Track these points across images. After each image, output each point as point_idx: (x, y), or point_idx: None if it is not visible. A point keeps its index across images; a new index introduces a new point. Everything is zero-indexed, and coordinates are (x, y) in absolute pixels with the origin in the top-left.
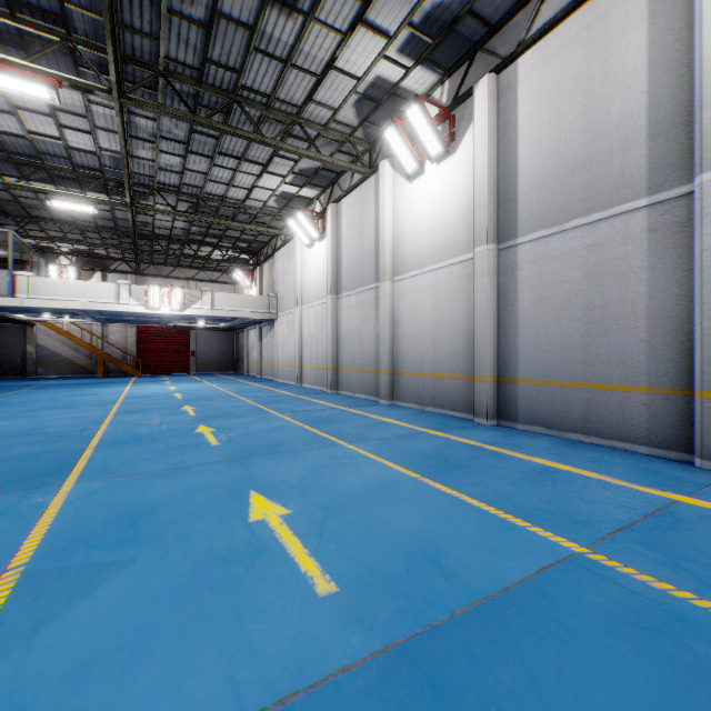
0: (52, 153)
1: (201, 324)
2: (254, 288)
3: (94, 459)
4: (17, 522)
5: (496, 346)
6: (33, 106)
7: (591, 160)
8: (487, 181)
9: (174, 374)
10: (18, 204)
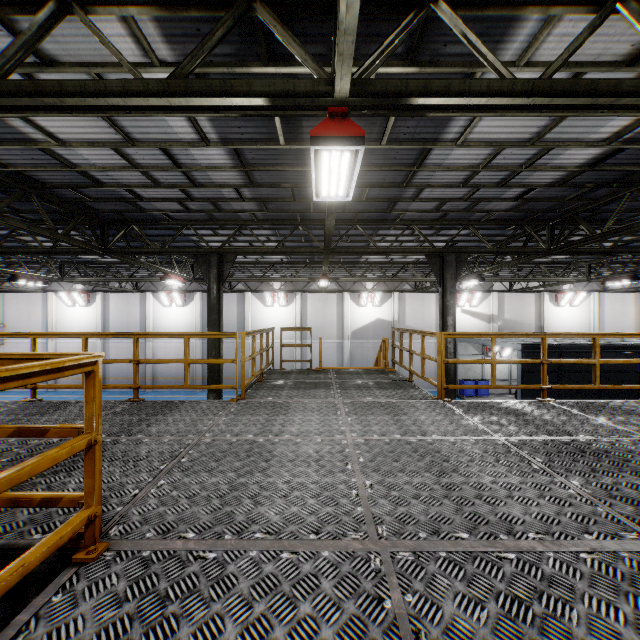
0: None
1: None
2: None
3: None
4: None
5: (202, 369)
6: None
7: (227, 328)
8: (200, 323)
9: None
10: None
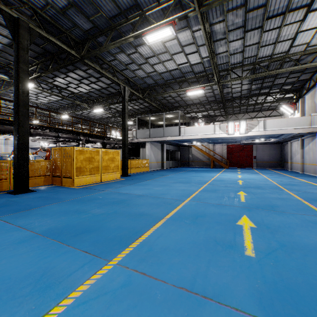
0: (187, 72)
1: (258, 141)
2: (296, 114)
3: (155, 233)
4: (23, 315)
5: None
6: (176, 51)
7: None
8: None
9: (244, 168)
10: (182, 101)
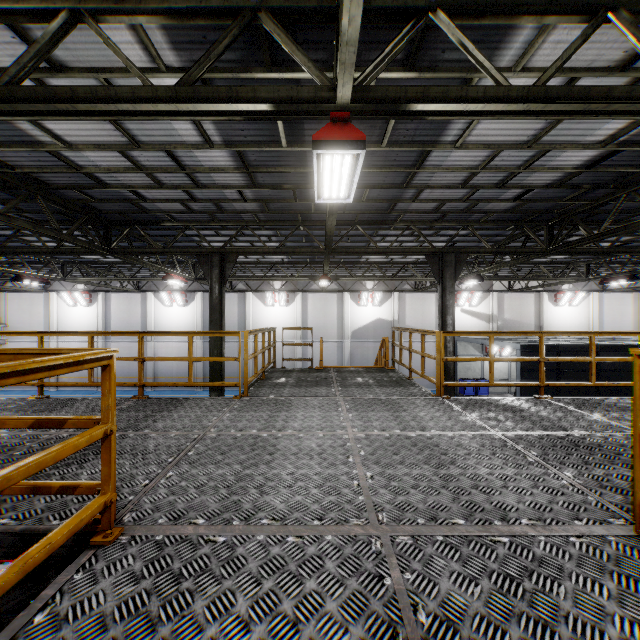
0: None
1: None
2: None
3: None
4: None
5: (203, 368)
6: None
7: (228, 328)
8: (201, 322)
9: None
10: None
